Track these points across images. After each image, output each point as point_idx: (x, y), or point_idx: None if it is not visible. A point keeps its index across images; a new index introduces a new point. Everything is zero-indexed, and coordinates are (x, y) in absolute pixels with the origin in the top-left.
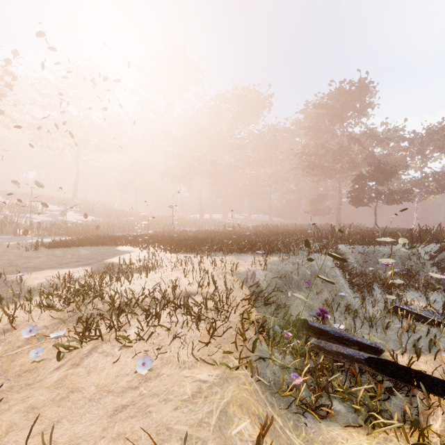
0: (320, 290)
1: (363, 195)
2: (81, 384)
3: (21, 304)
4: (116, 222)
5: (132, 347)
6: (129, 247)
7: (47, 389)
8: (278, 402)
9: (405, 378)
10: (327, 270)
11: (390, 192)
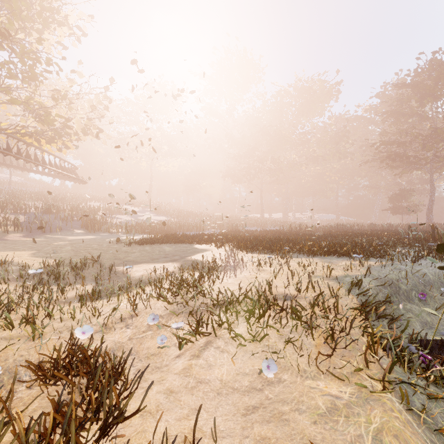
0: (442, 305)
1: None
2: (205, 375)
3: (135, 293)
4: (184, 221)
5: (246, 346)
6: (205, 245)
7: (178, 375)
8: (440, 441)
9: None
10: None
11: None
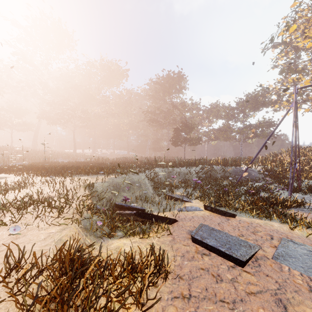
0: (134, 191)
1: (179, 140)
2: None
3: None
4: None
5: (7, 226)
6: (4, 174)
7: None
8: (90, 234)
9: (148, 218)
10: (140, 180)
11: (191, 139)
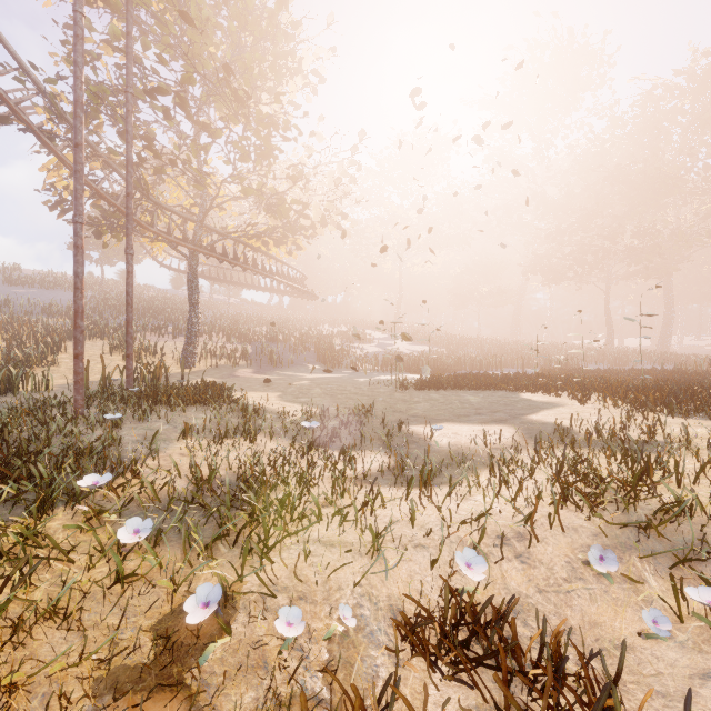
0: None
1: None
2: None
3: (486, 482)
4: (461, 353)
5: None
6: (542, 395)
7: None
8: None
9: None
10: None
11: None
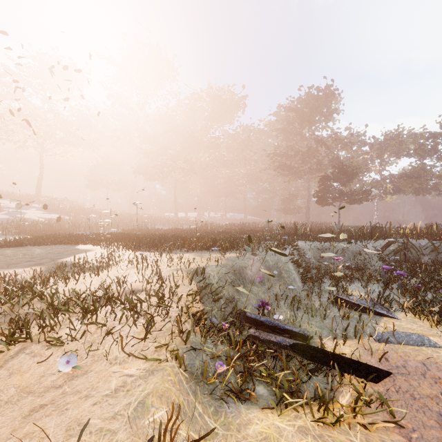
0: (272, 284)
1: (329, 195)
2: None
3: None
4: (83, 220)
5: (63, 346)
6: (90, 245)
7: None
8: (202, 390)
9: (323, 360)
10: (280, 265)
11: (351, 193)
